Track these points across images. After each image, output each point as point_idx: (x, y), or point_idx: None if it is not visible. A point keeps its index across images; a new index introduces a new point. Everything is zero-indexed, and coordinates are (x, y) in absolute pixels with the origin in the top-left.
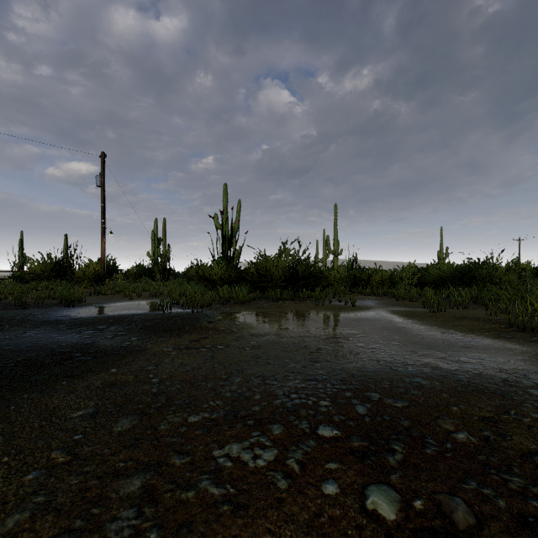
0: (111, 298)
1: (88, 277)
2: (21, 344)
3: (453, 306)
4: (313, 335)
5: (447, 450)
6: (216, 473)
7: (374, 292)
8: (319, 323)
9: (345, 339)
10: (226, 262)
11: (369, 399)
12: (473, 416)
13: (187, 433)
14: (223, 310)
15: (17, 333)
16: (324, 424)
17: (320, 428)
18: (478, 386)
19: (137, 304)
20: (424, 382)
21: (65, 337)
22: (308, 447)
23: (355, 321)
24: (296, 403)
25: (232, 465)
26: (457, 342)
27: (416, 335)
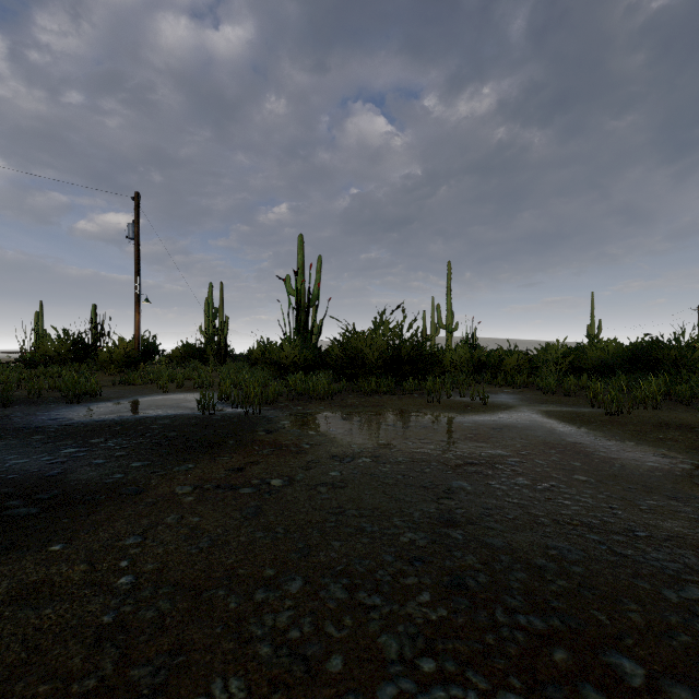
0: (140, 390)
1: (117, 361)
2: None
3: (638, 405)
4: (434, 459)
5: None
6: None
7: (508, 383)
8: (440, 433)
9: (489, 467)
10: (302, 340)
11: (622, 681)
12: None
13: None
14: (292, 410)
15: None
16: None
17: None
18: None
19: (172, 400)
20: None
21: (25, 461)
22: None
23: (495, 430)
24: None
25: None
26: (690, 476)
27: (608, 460)
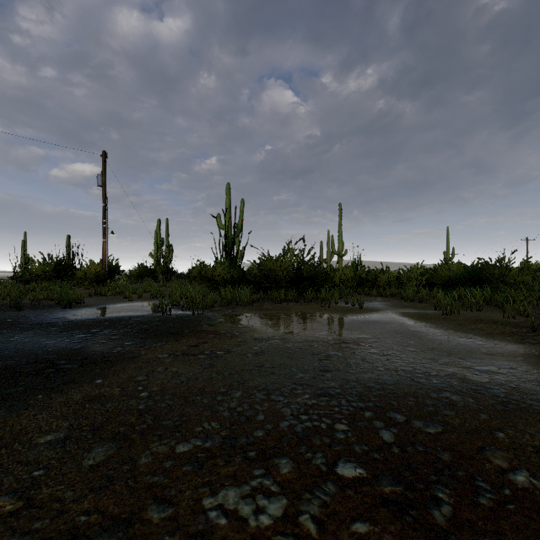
0: (111, 299)
1: (89, 278)
2: (4, 349)
3: (466, 308)
4: (320, 340)
5: (507, 498)
6: (205, 536)
7: (381, 294)
8: (327, 326)
9: (355, 344)
10: (229, 263)
11: (394, 421)
12: (527, 446)
13: (172, 469)
14: (225, 312)
15: (4, 337)
16: (344, 459)
17: (339, 464)
18: (520, 403)
19: (136, 306)
20: (454, 399)
21: (53, 341)
22: (326, 495)
23: (364, 324)
24: (307, 427)
25: (227, 523)
26: (479, 348)
27: (432, 340)
